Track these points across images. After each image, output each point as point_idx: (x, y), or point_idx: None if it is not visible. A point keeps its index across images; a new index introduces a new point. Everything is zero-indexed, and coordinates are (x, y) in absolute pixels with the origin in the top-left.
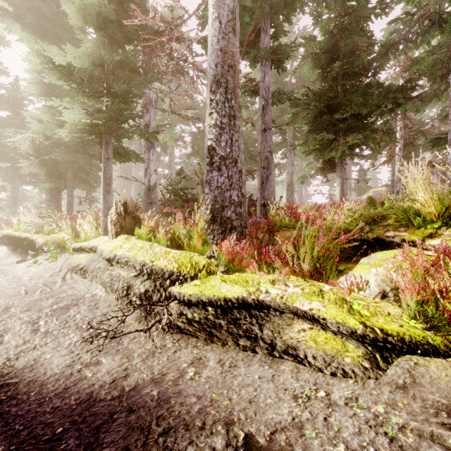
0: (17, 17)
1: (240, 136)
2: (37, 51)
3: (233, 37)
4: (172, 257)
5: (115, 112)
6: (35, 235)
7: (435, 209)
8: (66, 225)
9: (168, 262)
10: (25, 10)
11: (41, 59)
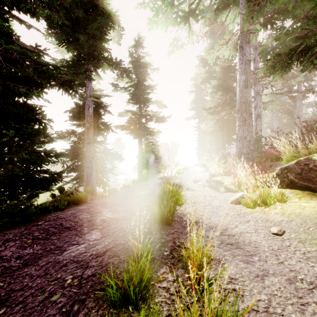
0: (206, 81)
1: (250, 126)
2: (202, 107)
3: (245, 90)
4: (215, 170)
5: (220, 120)
6: (208, 164)
7: (285, 157)
8: (216, 160)
9: (213, 171)
10: (208, 78)
11: (203, 109)
